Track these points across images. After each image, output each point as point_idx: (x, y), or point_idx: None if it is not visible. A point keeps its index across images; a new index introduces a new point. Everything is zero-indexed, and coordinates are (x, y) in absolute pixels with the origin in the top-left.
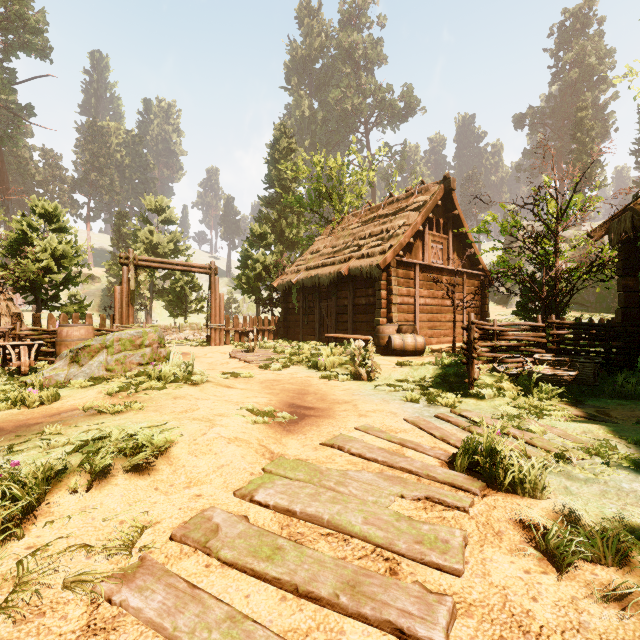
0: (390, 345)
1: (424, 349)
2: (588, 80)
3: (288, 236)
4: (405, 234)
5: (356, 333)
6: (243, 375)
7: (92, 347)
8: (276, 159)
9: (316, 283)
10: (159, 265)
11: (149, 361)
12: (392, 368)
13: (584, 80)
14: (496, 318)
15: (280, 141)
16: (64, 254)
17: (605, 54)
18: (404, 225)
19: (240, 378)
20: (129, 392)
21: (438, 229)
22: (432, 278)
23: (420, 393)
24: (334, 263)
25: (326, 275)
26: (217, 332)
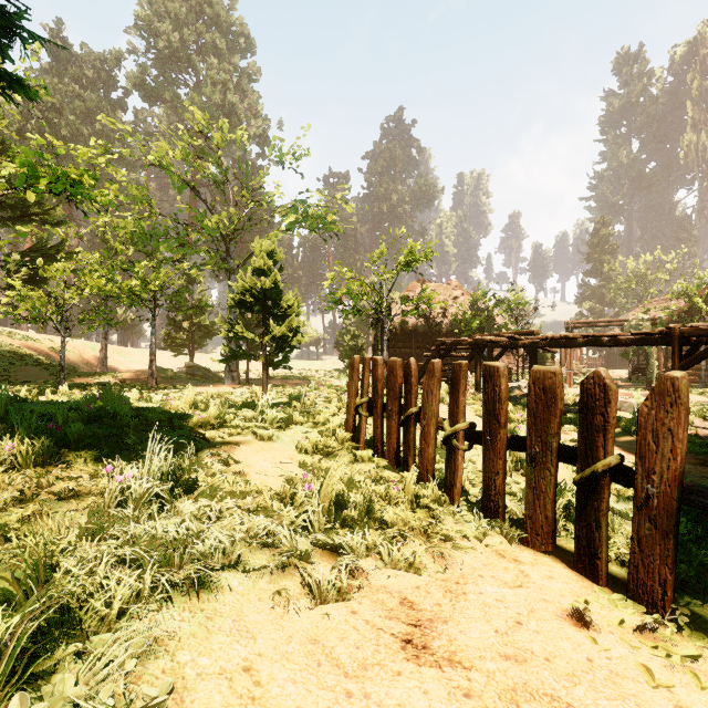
0: None
1: None
2: None
3: (607, 299)
4: None
5: None
6: None
7: None
8: (596, 244)
9: None
10: None
11: None
12: None
13: None
14: None
15: (599, 231)
16: None
17: None
18: None
19: None
20: None
21: None
22: None
23: None
24: None
25: None
26: None
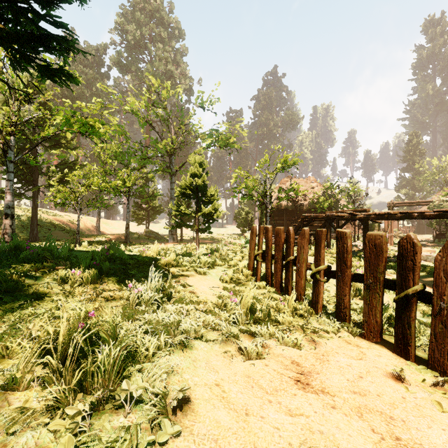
0: None
1: None
2: None
3: (417, 187)
4: None
5: None
6: None
7: None
8: (409, 150)
9: None
10: None
11: None
12: None
13: None
14: None
15: (412, 141)
16: None
17: None
18: None
19: None
20: None
21: None
22: None
23: None
24: None
25: None
26: None
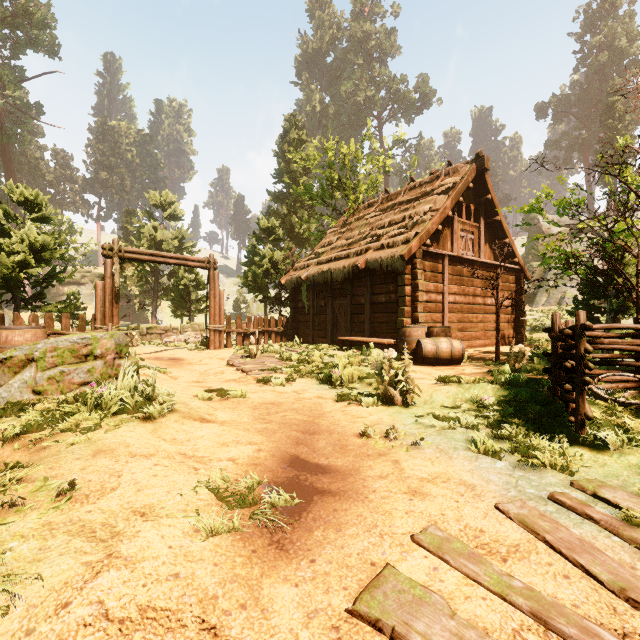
0: (419, 351)
1: (462, 357)
2: (617, 64)
3: (298, 232)
4: (433, 220)
5: (374, 335)
6: (232, 395)
7: (15, 360)
8: (286, 151)
9: (328, 279)
10: (149, 258)
11: (100, 378)
12: (432, 386)
13: (613, 64)
14: (522, 318)
15: (290, 132)
16: (45, 246)
17: (637, 35)
18: (430, 210)
19: (228, 399)
20: (36, 436)
21: (468, 216)
22: (462, 272)
23: (492, 435)
24: (349, 256)
25: (340, 269)
26: (216, 334)
